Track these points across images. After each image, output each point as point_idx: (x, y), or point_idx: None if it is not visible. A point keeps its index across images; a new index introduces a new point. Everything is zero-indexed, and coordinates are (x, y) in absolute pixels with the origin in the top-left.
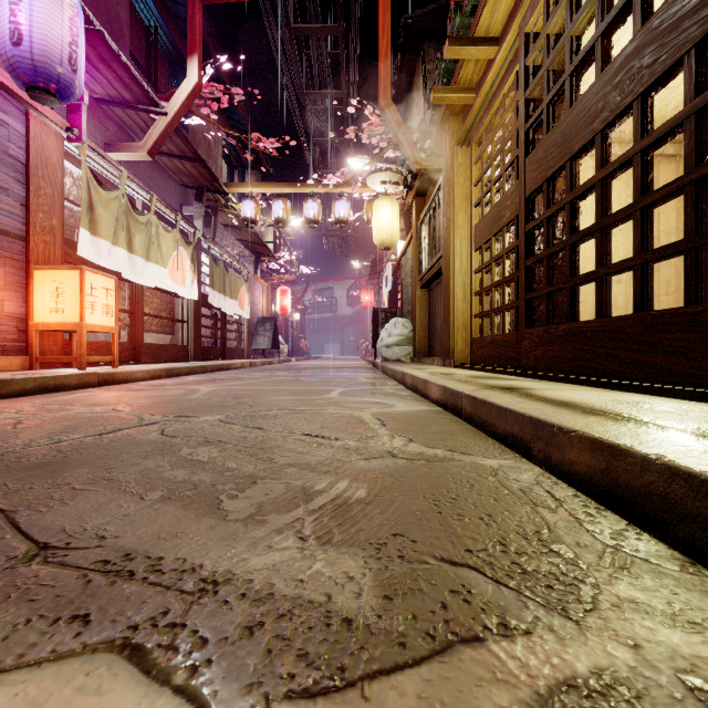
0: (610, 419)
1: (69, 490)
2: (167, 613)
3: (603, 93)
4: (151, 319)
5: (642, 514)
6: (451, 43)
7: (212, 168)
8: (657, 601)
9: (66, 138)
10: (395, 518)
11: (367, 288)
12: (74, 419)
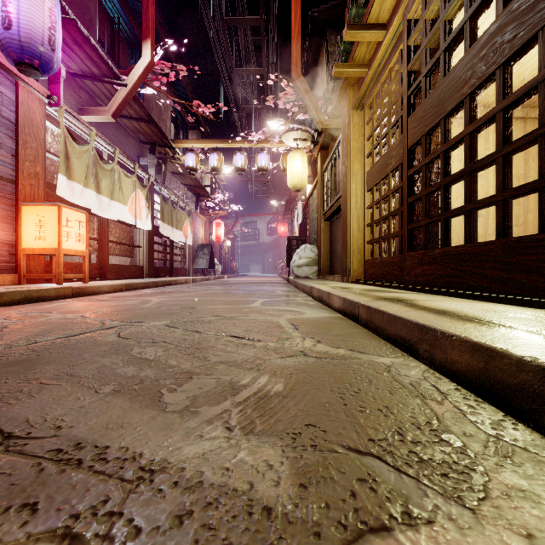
0: (483, 325)
1: (36, 384)
2: (107, 501)
3: (471, 64)
4: (114, 245)
5: (517, 407)
6: (349, 28)
7: (163, 128)
8: (541, 489)
9: (48, 104)
10: (307, 409)
11: (283, 221)
12: (50, 324)
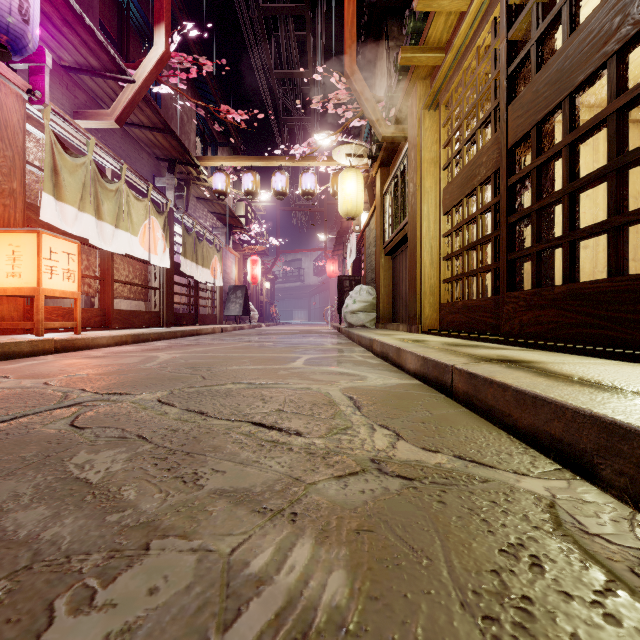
0: None
1: None
2: None
3: (621, 4)
4: (122, 285)
5: None
6: None
7: (185, 143)
8: None
9: (28, 101)
10: None
11: (332, 258)
12: None
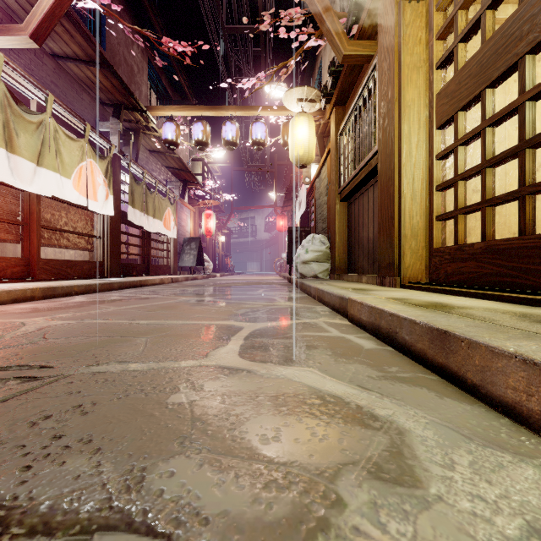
0: None
1: None
2: None
3: None
4: (55, 233)
5: None
6: None
7: (136, 93)
8: None
9: None
10: None
11: (282, 214)
12: None
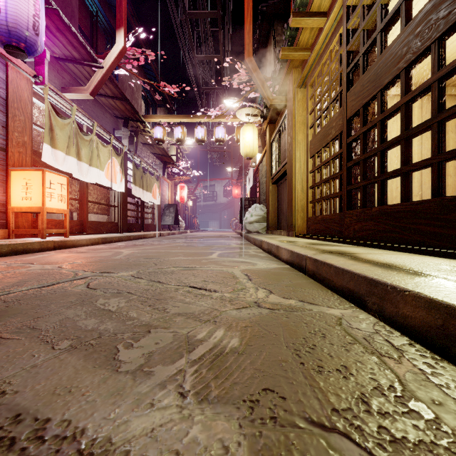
0: (433, 280)
1: None
2: None
3: (407, 41)
4: (93, 204)
5: None
6: (294, 16)
7: (135, 106)
8: None
9: (34, 82)
10: (264, 369)
11: (237, 185)
12: (27, 275)
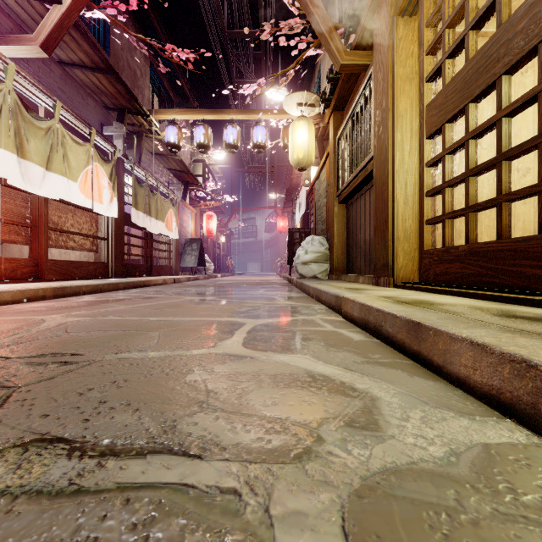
0: None
1: None
2: None
3: None
4: (62, 234)
5: None
6: None
7: (139, 97)
8: None
9: None
10: None
11: (282, 215)
12: None
